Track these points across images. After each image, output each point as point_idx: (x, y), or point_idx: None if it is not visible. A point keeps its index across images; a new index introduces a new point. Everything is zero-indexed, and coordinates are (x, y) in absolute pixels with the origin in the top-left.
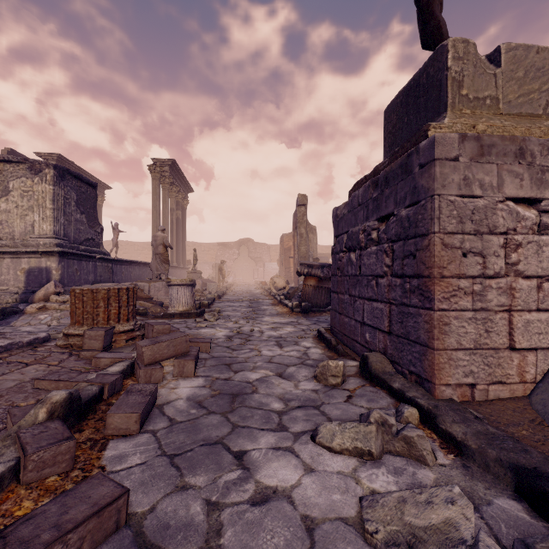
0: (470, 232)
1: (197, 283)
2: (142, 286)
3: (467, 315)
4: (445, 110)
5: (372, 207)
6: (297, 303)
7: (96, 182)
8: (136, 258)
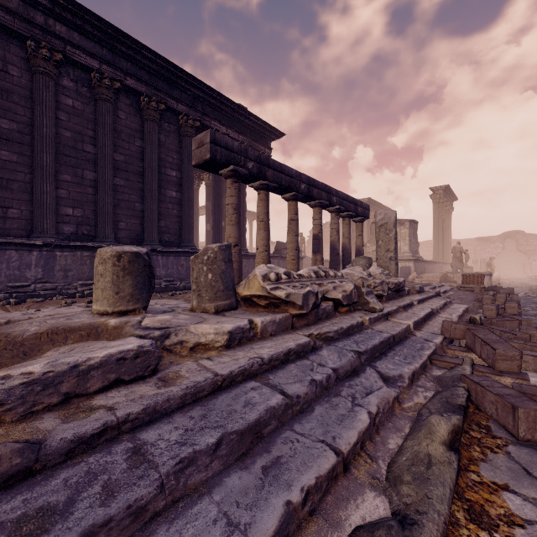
0: None
1: None
2: (449, 275)
3: None
4: None
5: None
6: None
7: (382, 207)
8: None
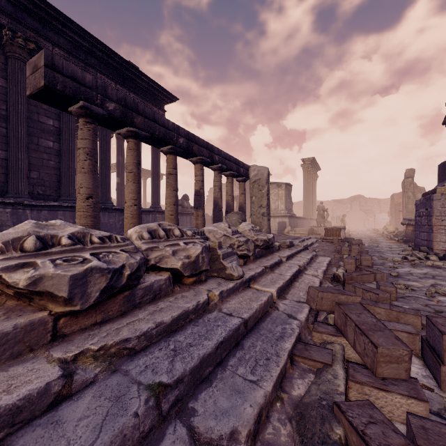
0: (444, 215)
1: None
2: (315, 229)
3: (443, 234)
4: None
5: (424, 205)
6: (400, 238)
7: None
8: None
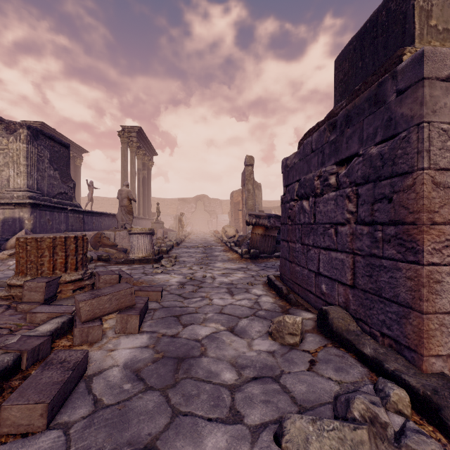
0: None
1: (159, 232)
2: (109, 234)
3: None
4: (412, 42)
5: (329, 151)
6: (246, 250)
7: (75, 146)
8: (111, 211)
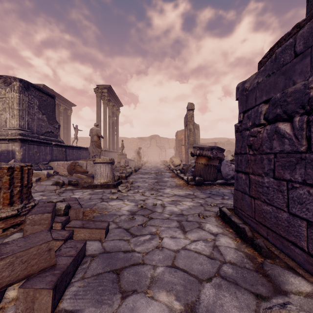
0: None
1: (122, 161)
2: (82, 163)
3: None
4: None
5: None
6: (191, 177)
7: (67, 101)
8: None
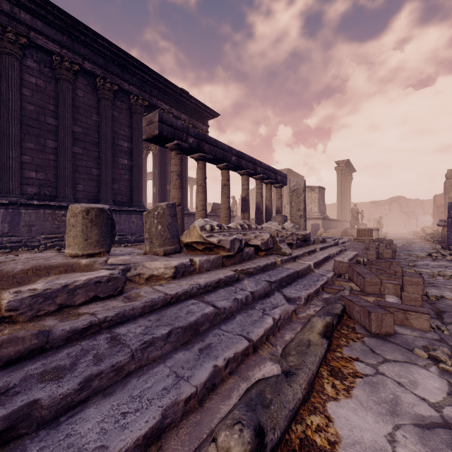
0: None
1: None
2: (348, 230)
3: None
4: None
5: None
6: (436, 239)
7: (298, 176)
8: None
